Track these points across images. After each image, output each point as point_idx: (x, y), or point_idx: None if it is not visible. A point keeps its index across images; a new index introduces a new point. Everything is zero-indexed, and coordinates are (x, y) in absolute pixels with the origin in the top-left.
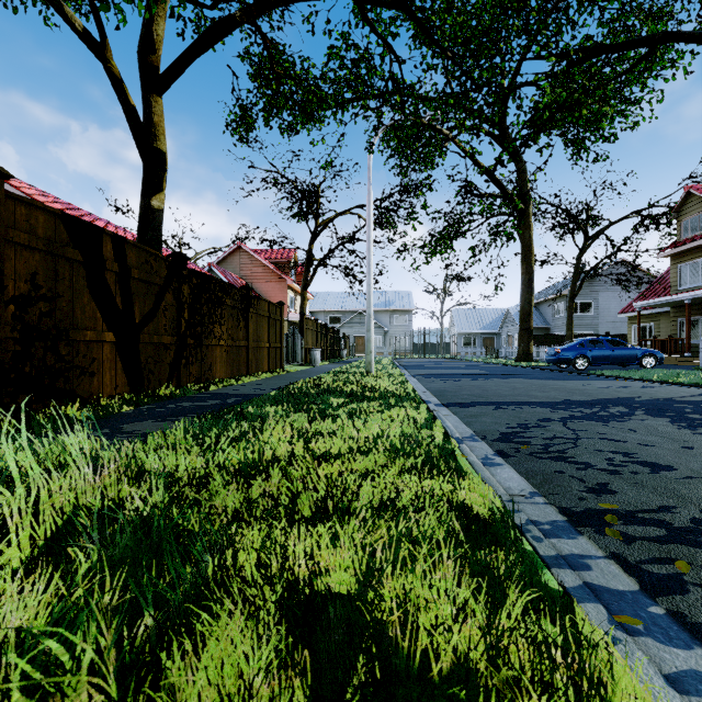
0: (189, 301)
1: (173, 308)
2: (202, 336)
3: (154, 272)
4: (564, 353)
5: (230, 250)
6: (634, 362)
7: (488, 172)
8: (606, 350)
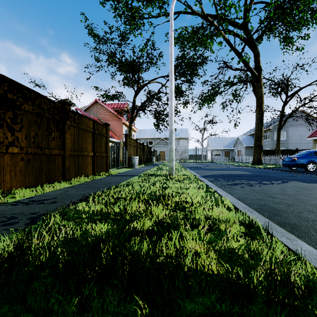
0: None
1: None
2: None
3: None
4: (299, 160)
5: (91, 103)
6: None
7: (238, 53)
8: None
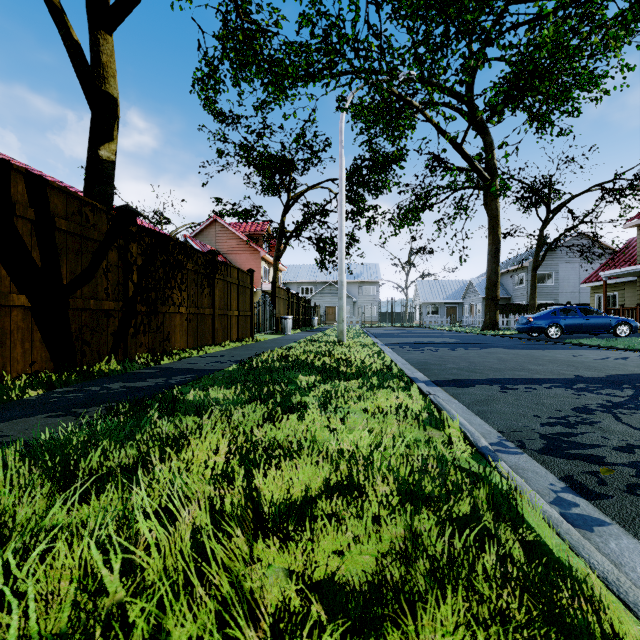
0: (140, 262)
1: (119, 269)
2: (157, 302)
3: (90, 225)
4: (536, 322)
5: (207, 223)
6: (608, 331)
7: (456, 145)
8: (579, 318)
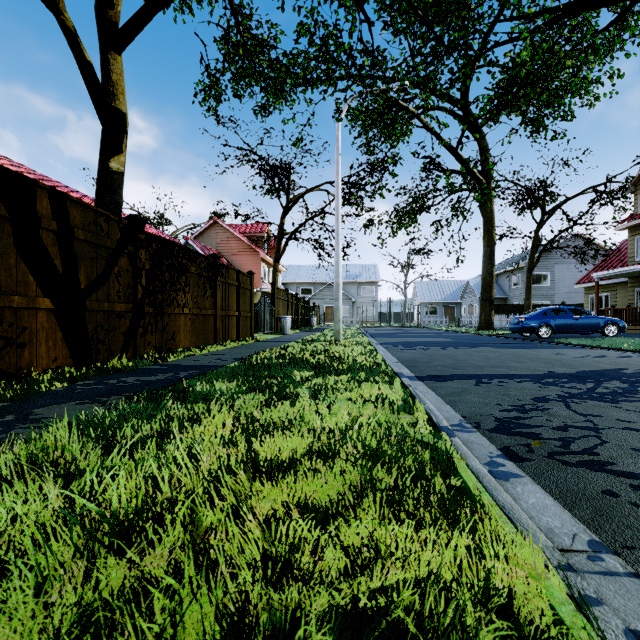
0: (147, 267)
1: (129, 274)
2: (163, 304)
3: (104, 234)
4: (528, 322)
5: (207, 225)
6: (597, 331)
7: (452, 149)
8: (569, 319)
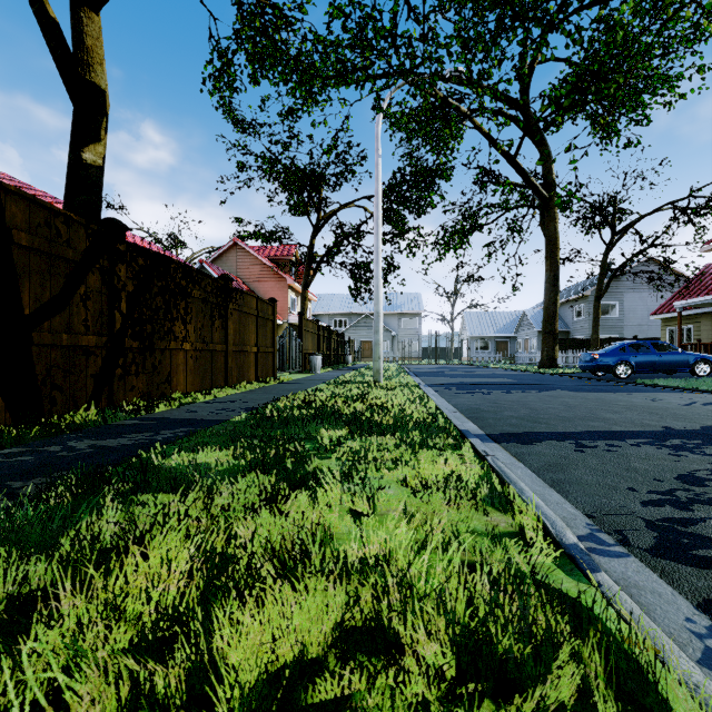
0: (131, 288)
1: (102, 297)
2: (154, 336)
3: (63, 241)
4: (603, 359)
5: (226, 247)
6: (685, 369)
7: (509, 157)
8: (652, 355)
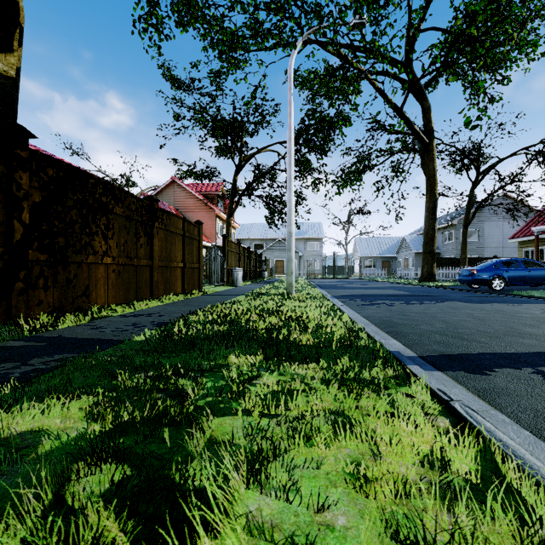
0: (38, 198)
1: None
2: (68, 250)
3: None
4: (480, 274)
5: (166, 184)
6: None
7: (397, 108)
8: (522, 271)
